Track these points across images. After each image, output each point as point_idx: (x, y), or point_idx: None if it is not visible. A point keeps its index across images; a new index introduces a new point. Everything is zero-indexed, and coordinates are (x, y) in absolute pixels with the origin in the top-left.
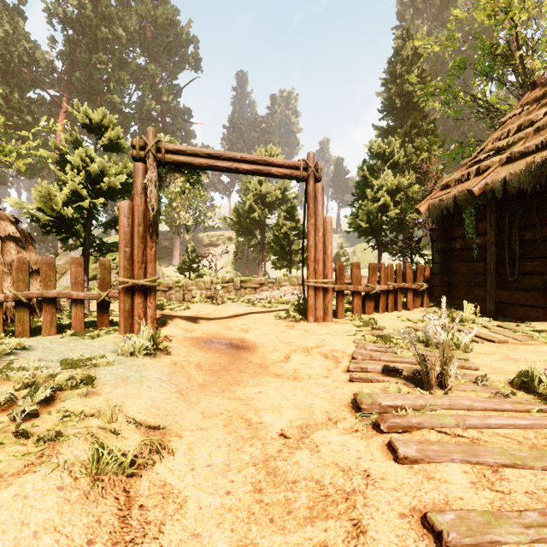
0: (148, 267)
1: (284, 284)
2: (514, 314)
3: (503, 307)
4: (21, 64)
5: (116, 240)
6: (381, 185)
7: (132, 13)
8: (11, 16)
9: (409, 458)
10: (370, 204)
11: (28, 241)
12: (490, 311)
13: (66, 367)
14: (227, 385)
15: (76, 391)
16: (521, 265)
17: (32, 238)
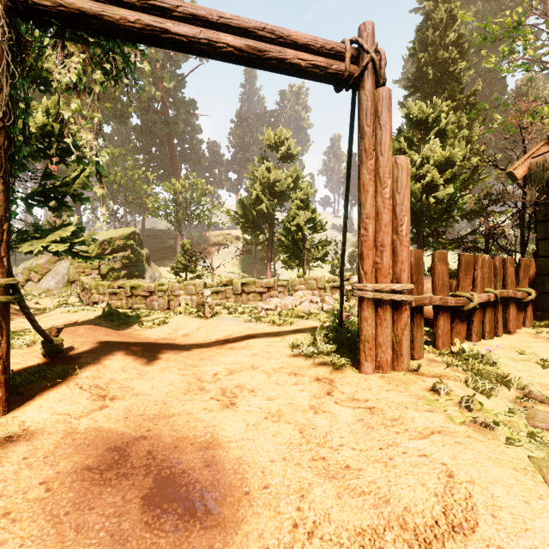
0: None
1: (298, 287)
2: None
3: None
4: None
5: (105, 236)
6: (426, 159)
7: None
8: None
9: None
10: (412, 183)
11: None
12: None
13: None
14: None
15: None
16: None
17: None
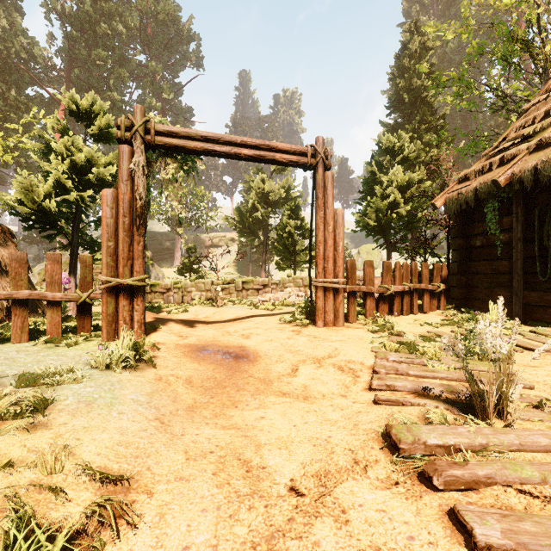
0: (135, 265)
1: (288, 285)
2: (546, 318)
3: (532, 310)
4: (19, 61)
5: None
6: (391, 181)
7: (133, 8)
8: (8, 12)
9: (495, 548)
10: (379, 201)
11: (7, 237)
12: (516, 314)
13: (22, 384)
14: (222, 407)
15: (16, 424)
16: None
17: (12, 234)
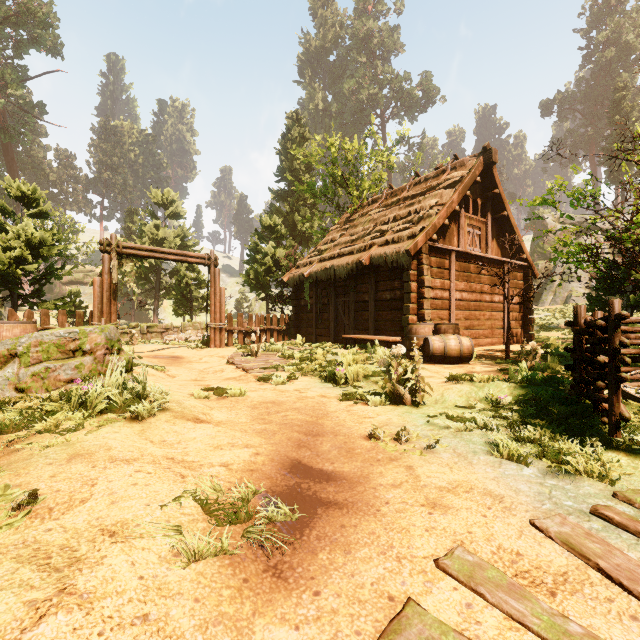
0: (112, 316)
1: (188, 328)
2: (322, 341)
3: (318, 338)
4: None
5: None
6: (267, 253)
7: None
8: None
9: (238, 364)
10: (259, 267)
11: None
12: (314, 340)
13: None
14: (177, 365)
15: None
16: (324, 316)
17: None
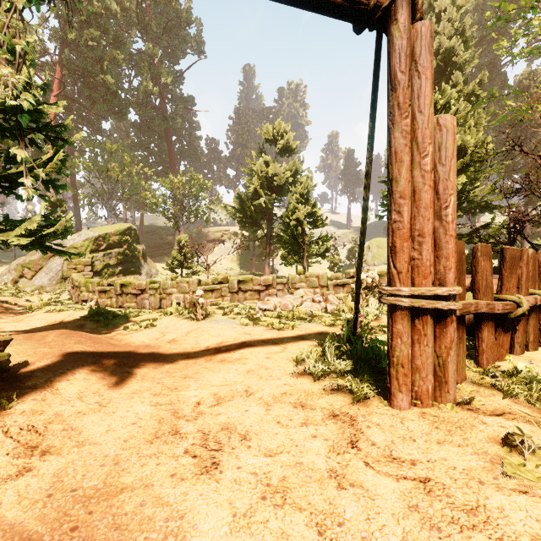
0: None
1: (299, 285)
2: None
3: None
4: None
5: (100, 232)
6: None
7: None
8: None
9: None
10: None
11: None
12: None
13: None
14: None
15: None
16: None
17: None
